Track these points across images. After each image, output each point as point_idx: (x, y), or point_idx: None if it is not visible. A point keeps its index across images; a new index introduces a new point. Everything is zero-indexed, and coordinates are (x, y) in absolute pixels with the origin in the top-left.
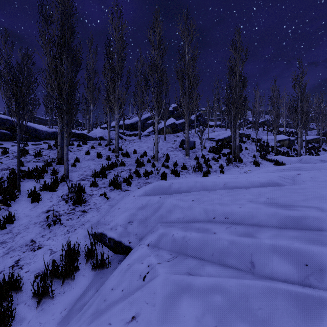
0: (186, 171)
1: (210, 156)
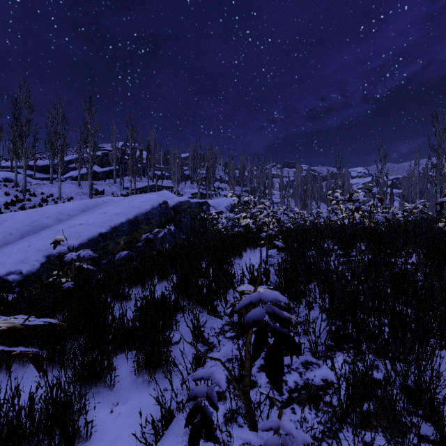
0: None
1: None
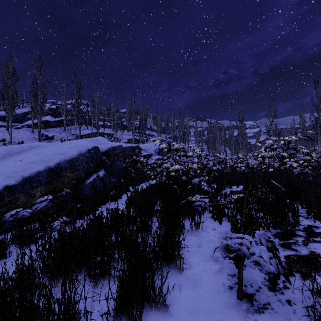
0: None
1: None
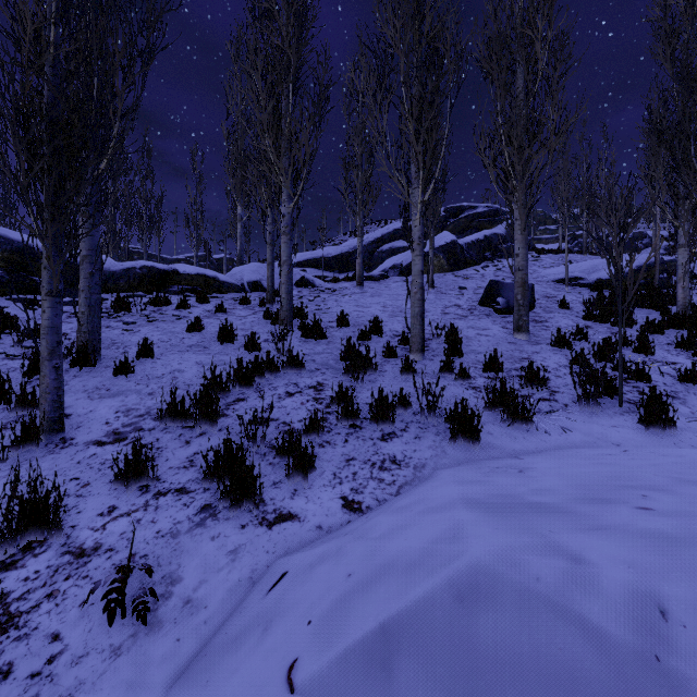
0: (546, 395)
1: (602, 333)
